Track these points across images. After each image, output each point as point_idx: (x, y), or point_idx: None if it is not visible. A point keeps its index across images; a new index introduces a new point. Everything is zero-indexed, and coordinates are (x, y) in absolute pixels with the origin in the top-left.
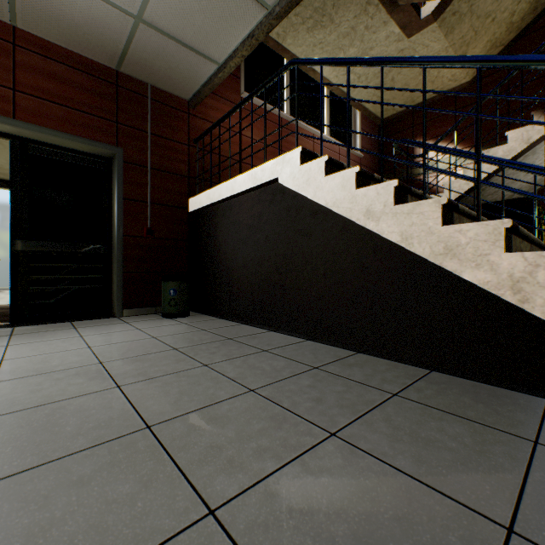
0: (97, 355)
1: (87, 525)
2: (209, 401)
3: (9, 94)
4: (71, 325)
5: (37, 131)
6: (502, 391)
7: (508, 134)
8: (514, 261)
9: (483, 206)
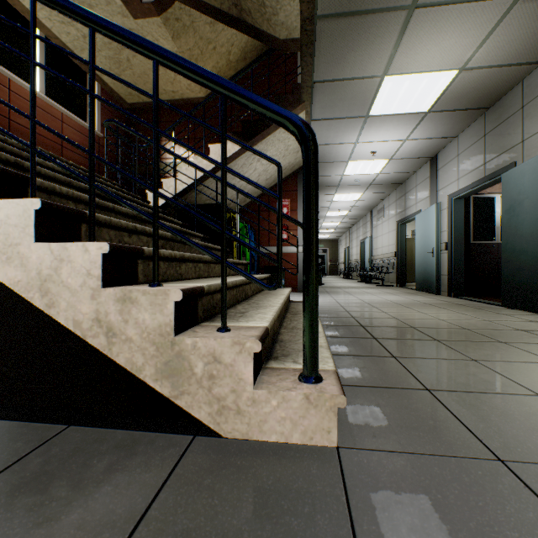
0: None
1: None
2: None
3: None
4: None
5: None
6: (21, 429)
7: (211, 147)
8: (43, 253)
9: (190, 207)
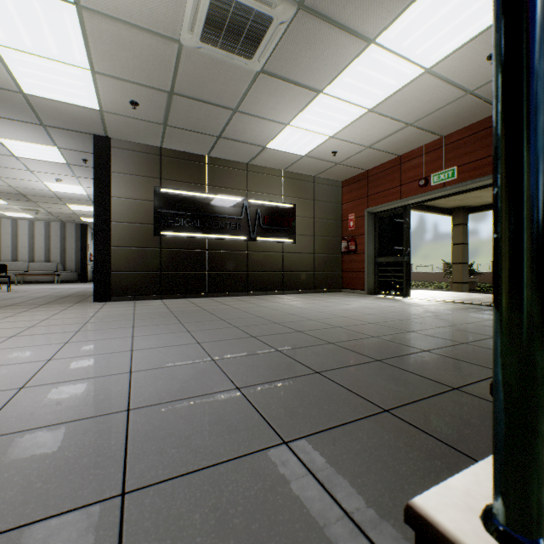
0: (478, 322)
1: (367, 330)
2: (440, 337)
3: None
4: None
5: None
6: None
7: None
8: None
9: None
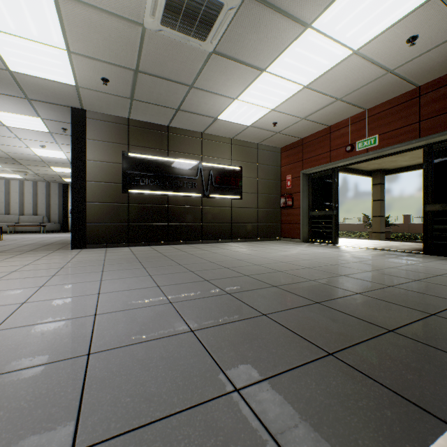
0: (399, 266)
1: (305, 274)
2: (369, 280)
3: (416, 126)
4: (443, 258)
5: (430, 138)
6: None
7: None
8: None
9: None
